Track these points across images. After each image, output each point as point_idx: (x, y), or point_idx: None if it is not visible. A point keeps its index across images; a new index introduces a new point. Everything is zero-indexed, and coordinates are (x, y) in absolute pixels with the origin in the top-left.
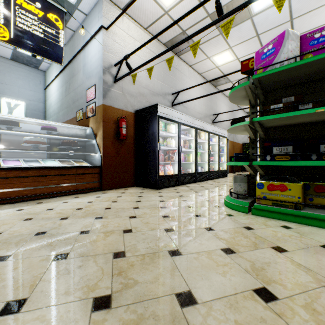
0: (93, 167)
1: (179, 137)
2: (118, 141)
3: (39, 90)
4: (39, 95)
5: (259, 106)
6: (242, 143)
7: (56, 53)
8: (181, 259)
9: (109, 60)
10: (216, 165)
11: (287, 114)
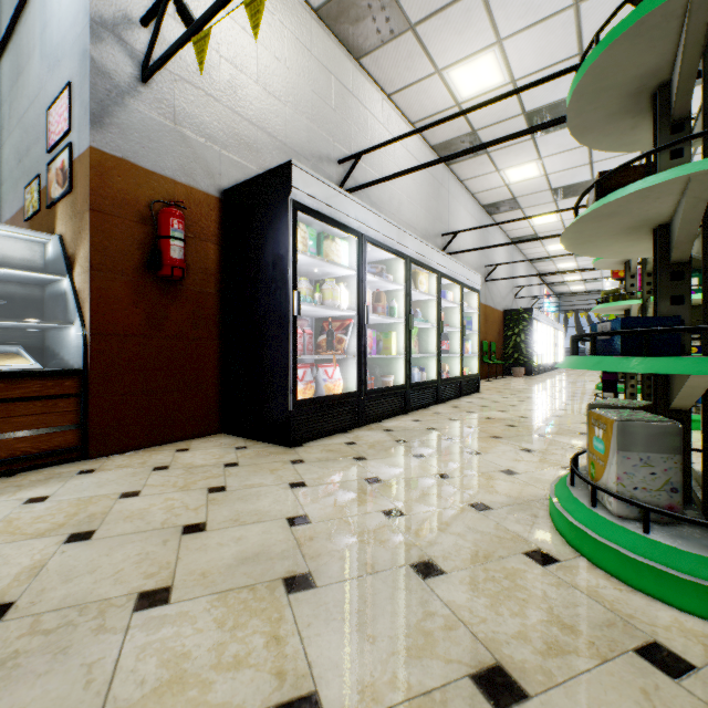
0: (46, 374)
1: (360, 279)
2: (155, 284)
3: None
4: None
5: None
6: (504, 310)
7: None
8: None
9: None
10: (455, 362)
11: None
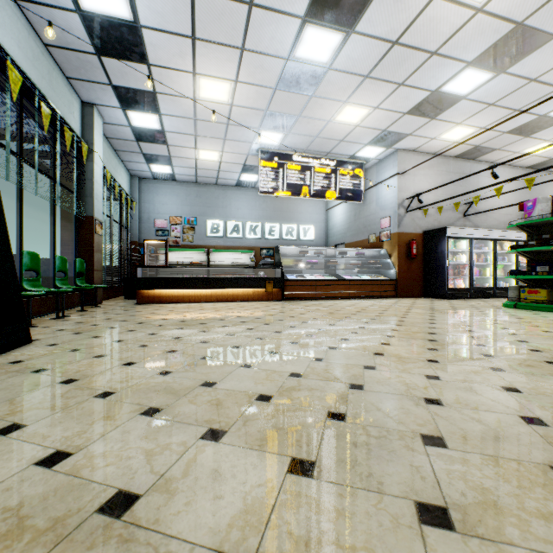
0: (390, 280)
1: (470, 252)
2: (408, 259)
3: (322, 212)
4: (322, 216)
5: (533, 236)
6: None
7: (358, 196)
8: (457, 310)
9: (402, 197)
10: None
11: (536, 248)
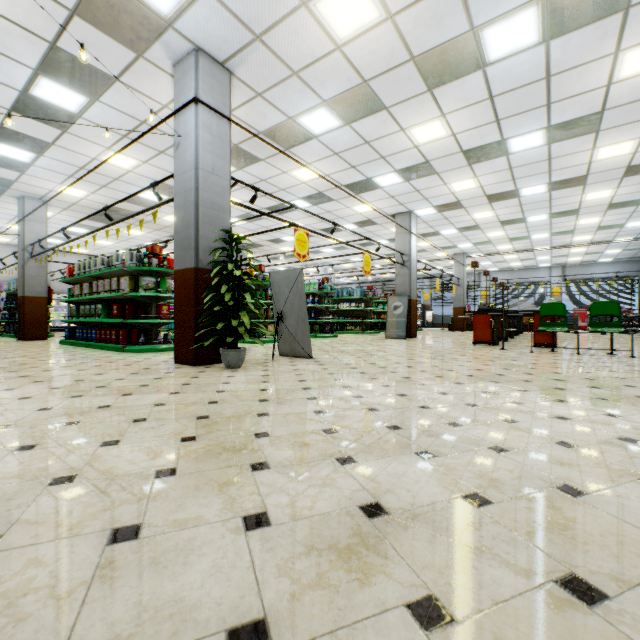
0: None
1: None
2: None
3: None
4: None
5: None
6: None
7: None
8: None
9: None
10: None
11: None
